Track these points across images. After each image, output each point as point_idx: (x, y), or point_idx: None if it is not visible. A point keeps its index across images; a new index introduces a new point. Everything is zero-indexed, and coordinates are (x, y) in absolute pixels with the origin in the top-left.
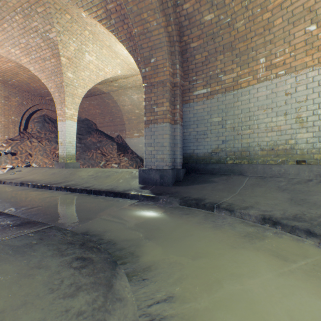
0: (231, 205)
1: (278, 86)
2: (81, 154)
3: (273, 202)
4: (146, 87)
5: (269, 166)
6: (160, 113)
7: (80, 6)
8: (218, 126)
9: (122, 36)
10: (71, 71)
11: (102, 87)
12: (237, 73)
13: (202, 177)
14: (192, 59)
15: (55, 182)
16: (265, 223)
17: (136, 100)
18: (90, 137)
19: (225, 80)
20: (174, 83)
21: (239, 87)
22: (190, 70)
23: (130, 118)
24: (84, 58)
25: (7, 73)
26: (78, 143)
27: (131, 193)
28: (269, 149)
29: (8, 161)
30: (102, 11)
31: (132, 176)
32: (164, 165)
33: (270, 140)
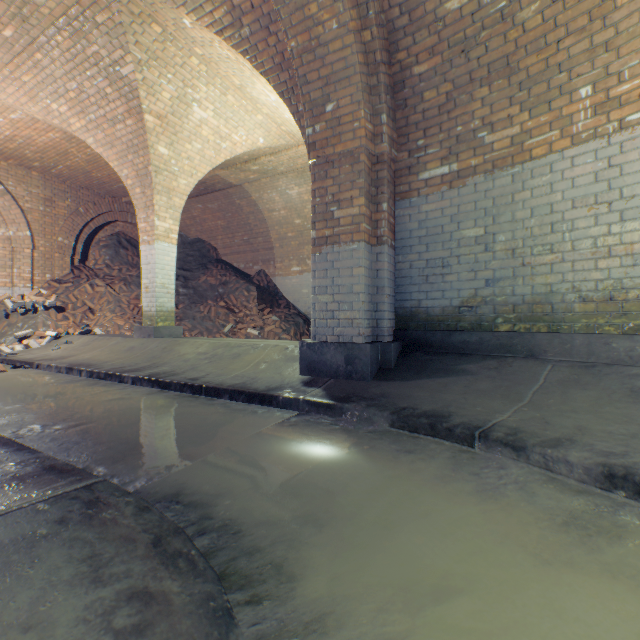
0: (517, 435)
1: (627, 148)
2: (187, 308)
3: (624, 430)
4: (316, 166)
5: (603, 338)
6: (345, 220)
7: (179, 4)
8: (476, 246)
9: (264, 61)
10: (165, 142)
11: (227, 173)
12: (523, 127)
13: (439, 361)
14: (417, 102)
15: (132, 367)
16: (614, 489)
17: (295, 198)
18: (204, 274)
19: (493, 143)
20: (377, 154)
21: (527, 156)
22: (411, 127)
23: (284, 235)
24: (189, 116)
25: (48, 153)
26: (182, 287)
27: (282, 395)
28: (603, 299)
29: (50, 324)
30: (223, 10)
31: (286, 357)
32: (355, 335)
33: (604, 278)
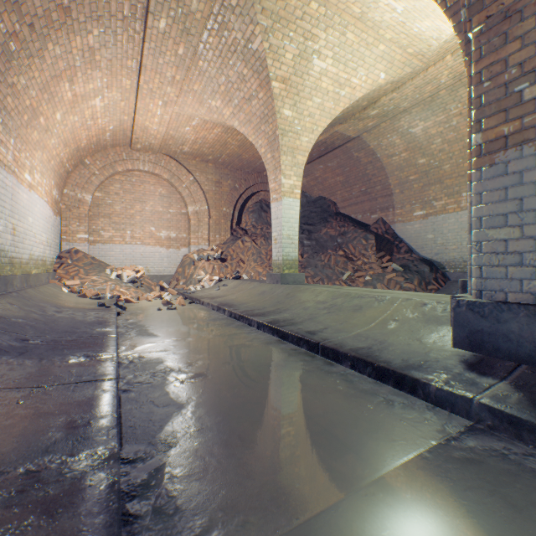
0: None
1: None
2: (310, 258)
3: None
4: (482, 35)
5: None
6: None
7: None
8: None
9: None
10: (289, 105)
11: (345, 127)
12: None
13: None
14: None
15: (259, 310)
16: None
17: (419, 135)
18: (324, 227)
19: None
20: None
21: None
22: None
23: (404, 179)
24: (309, 71)
25: (215, 147)
26: (306, 239)
27: (434, 384)
28: None
29: (216, 271)
30: None
31: (425, 316)
32: None
33: None
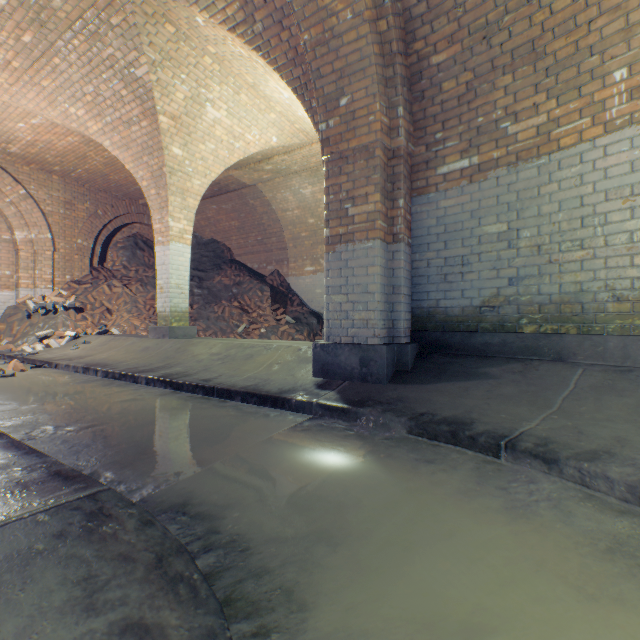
0: (548, 446)
1: None
2: (202, 309)
3: None
4: (330, 163)
5: None
6: (360, 218)
7: (192, 2)
8: (498, 243)
9: (277, 57)
10: (179, 143)
11: (240, 173)
12: (550, 115)
13: (459, 364)
14: (435, 93)
15: (146, 367)
16: None
17: (308, 197)
18: (218, 275)
19: (516, 134)
20: (393, 149)
21: (554, 146)
22: (429, 119)
23: (297, 235)
24: (203, 116)
25: (67, 157)
26: (196, 287)
27: (295, 398)
28: (639, 298)
29: (70, 324)
30: (235, 6)
31: (299, 358)
32: (370, 336)
33: None
